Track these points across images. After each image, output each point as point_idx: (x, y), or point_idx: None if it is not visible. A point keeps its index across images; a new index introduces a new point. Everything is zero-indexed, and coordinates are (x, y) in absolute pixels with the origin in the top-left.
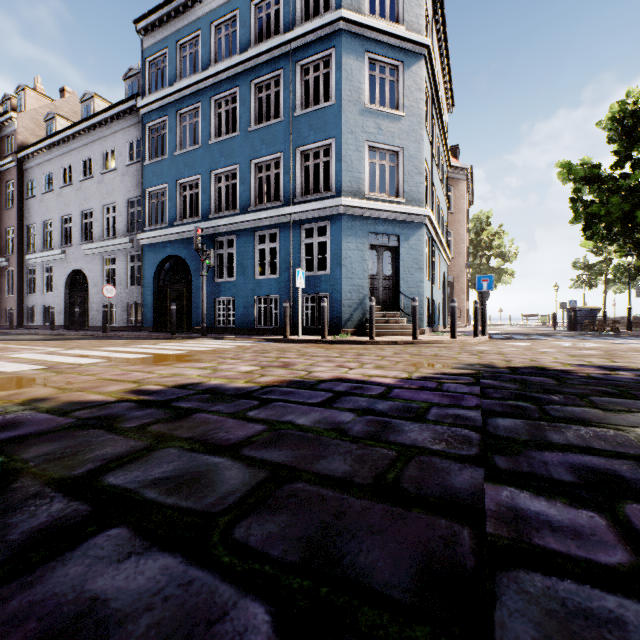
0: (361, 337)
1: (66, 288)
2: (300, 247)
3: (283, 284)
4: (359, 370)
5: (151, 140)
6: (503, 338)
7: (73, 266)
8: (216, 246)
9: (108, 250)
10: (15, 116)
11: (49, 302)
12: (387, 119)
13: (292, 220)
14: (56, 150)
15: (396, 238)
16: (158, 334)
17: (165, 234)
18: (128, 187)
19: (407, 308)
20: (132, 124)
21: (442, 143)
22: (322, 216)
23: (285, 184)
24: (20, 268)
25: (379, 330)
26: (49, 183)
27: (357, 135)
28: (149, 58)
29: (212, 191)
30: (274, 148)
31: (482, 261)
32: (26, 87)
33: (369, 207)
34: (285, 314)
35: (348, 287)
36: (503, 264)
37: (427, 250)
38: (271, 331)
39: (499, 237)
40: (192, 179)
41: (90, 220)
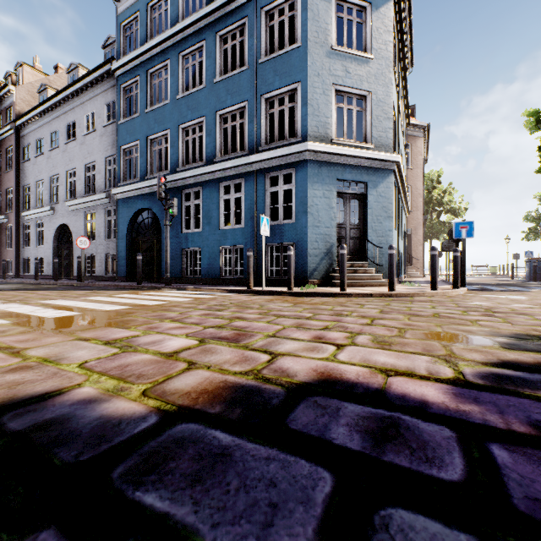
0: (329, 288)
1: (54, 241)
2: (265, 196)
3: (248, 234)
4: (354, 351)
5: (125, 100)
6: (480, 289)
7: (60, 221)
8: (183, 198)
9: (88, 206)
10: (13, 89)
11: (40, 254)
12: (355, 62)
13: (257, 169)
14: (46, 117)
15: (364, 185)
16: (125, 284)
17: (136, 188)
18: (106, 146)
19: (375, 258)
20: (109, 87)
21: (403, 98)
22: (287, 163)
23: (250, 133)
24: (17, 224)
25: (347, 281)
26: (41, 147)
27: (324, 78)
28: (123, 23)
29: (180, 145)
30: (239, 97)
31: (432, 216)
32: (23, 63)
33: (336, 152)
34: (248, 264)
35: (314, 236)
36: (453, 219)
37: (394, 199)
38: (236, 281)
39: (449, 194)
40: (161, 134)
41: (74, 179)
